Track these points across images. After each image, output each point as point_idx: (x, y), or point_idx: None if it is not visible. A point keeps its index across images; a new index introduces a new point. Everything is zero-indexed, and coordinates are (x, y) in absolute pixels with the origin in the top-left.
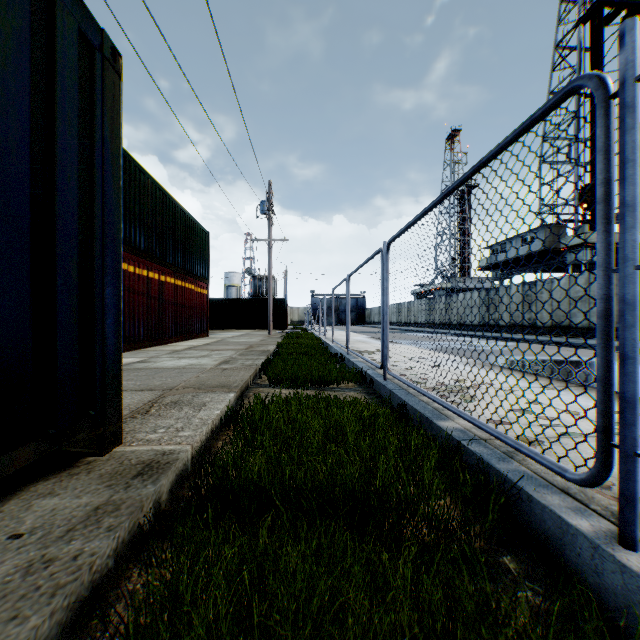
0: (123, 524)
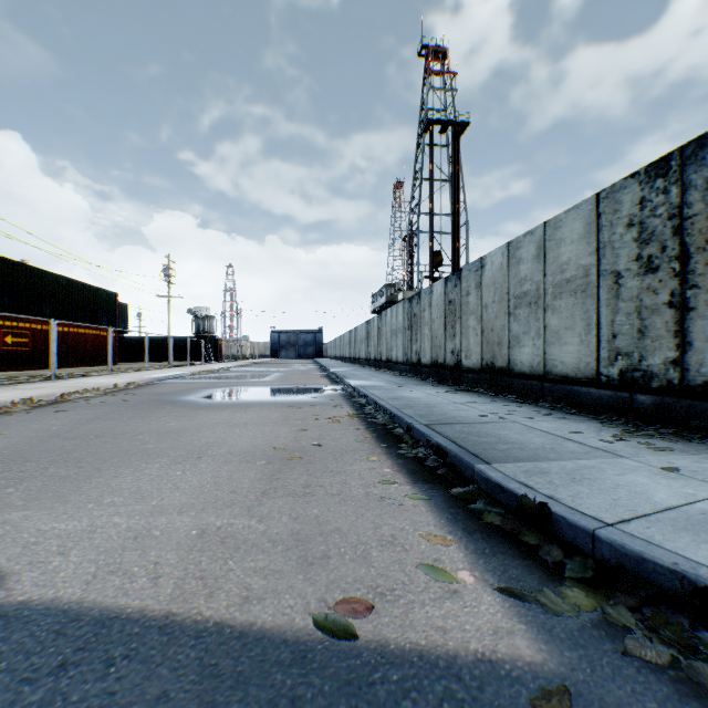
0: None
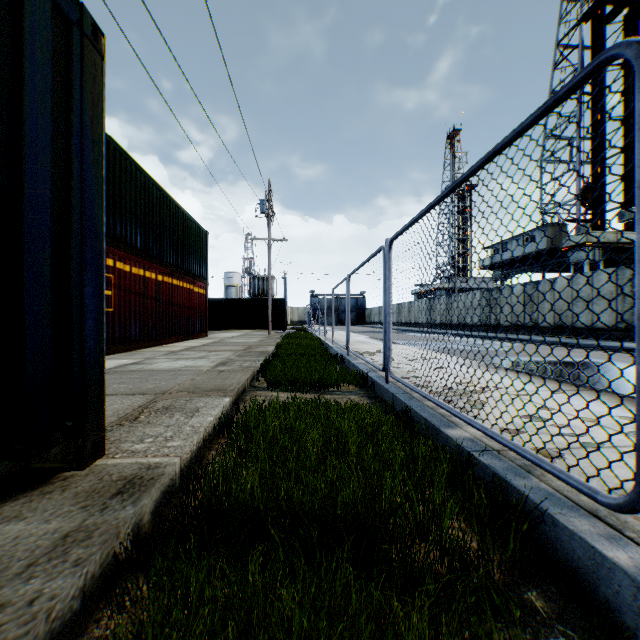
0: (93, 556)
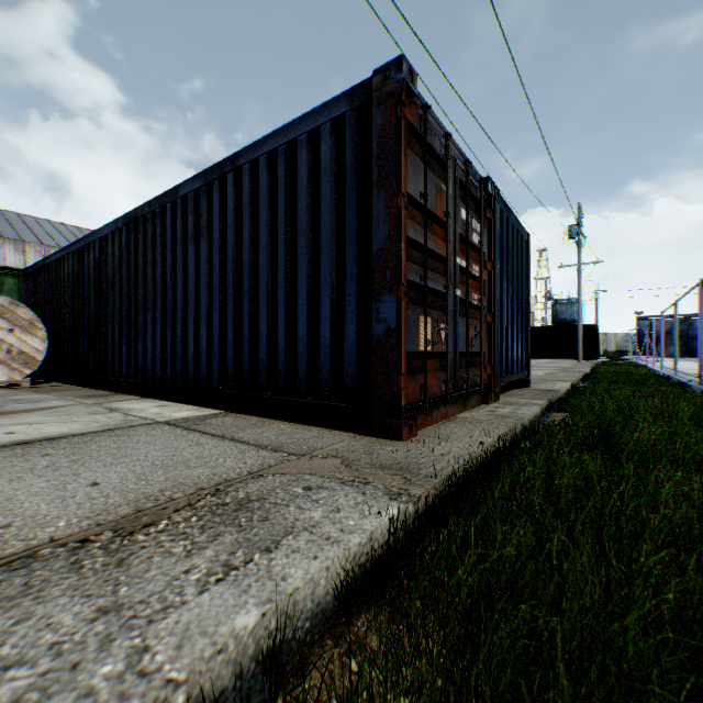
0: (554, 394)
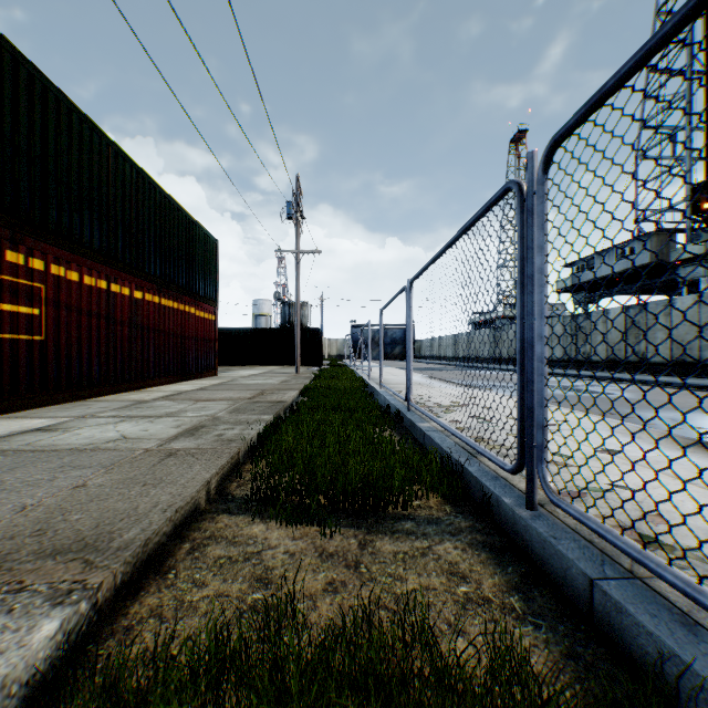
0: None
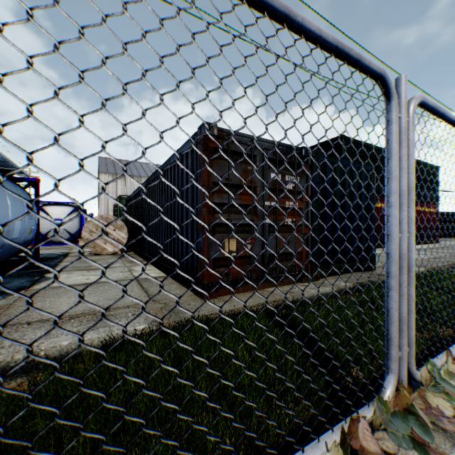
0: (375, 279)
